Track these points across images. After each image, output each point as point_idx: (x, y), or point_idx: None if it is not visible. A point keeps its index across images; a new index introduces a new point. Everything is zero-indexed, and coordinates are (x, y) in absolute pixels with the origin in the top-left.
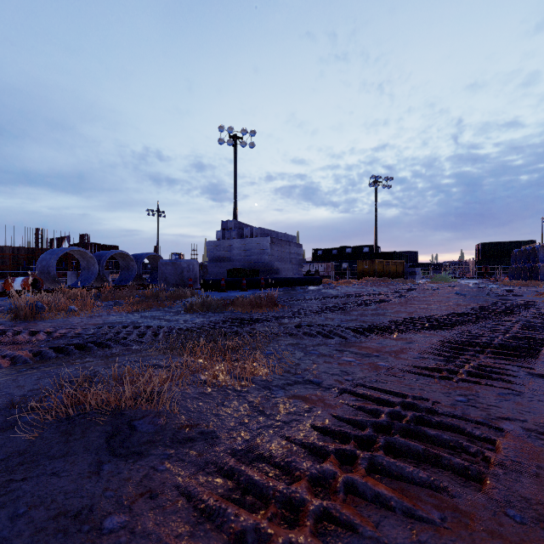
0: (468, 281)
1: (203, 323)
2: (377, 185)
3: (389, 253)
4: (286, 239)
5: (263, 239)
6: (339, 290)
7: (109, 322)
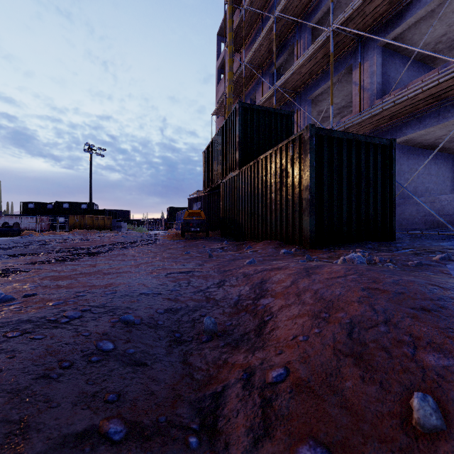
0: (156, 232)
1: None
2: (92, 152)
3: (101, 210)
4: None
5: None
6: (34, 238)
7: None
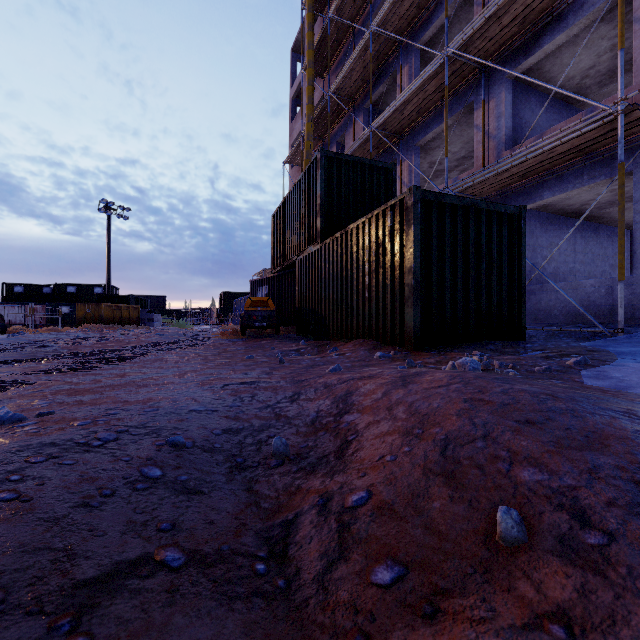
0: (204, 327)
1: None
2: (111, 213)
3: (123, 297)
4: None
5: None
6: (28, 337)
7: None
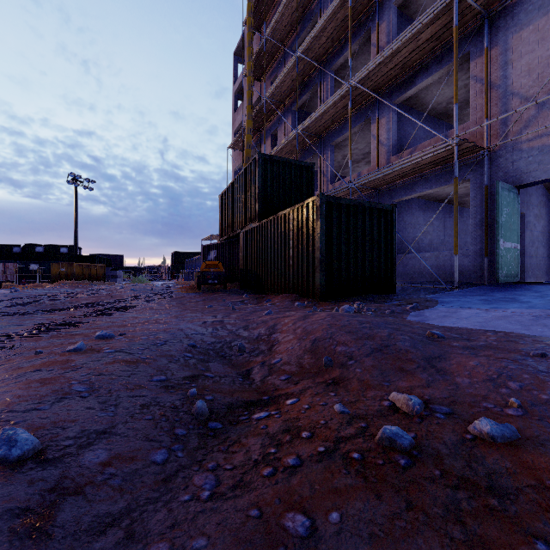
0: (160, 282)
1: None
2: (78, 184)
3: (91, 257)
4: None
5: None
6: (28, 292)
7: None
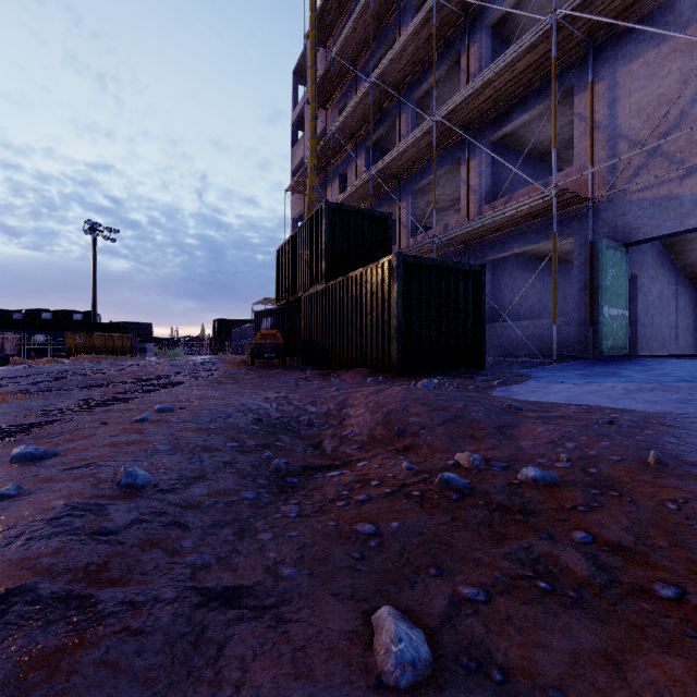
0: (200, 357)
1: None
2: (97, 235)
3: (114, 325)
4: None
5: None
6: (46, 368)
7: None
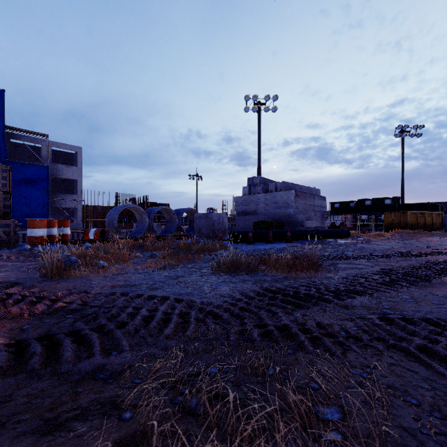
0: None
1: (232, 296)
2: (404, 135)
3: (422, 204)
4: (310, 192)
5: (287, 192)
6: (379, 245)
7: (129, 284)
